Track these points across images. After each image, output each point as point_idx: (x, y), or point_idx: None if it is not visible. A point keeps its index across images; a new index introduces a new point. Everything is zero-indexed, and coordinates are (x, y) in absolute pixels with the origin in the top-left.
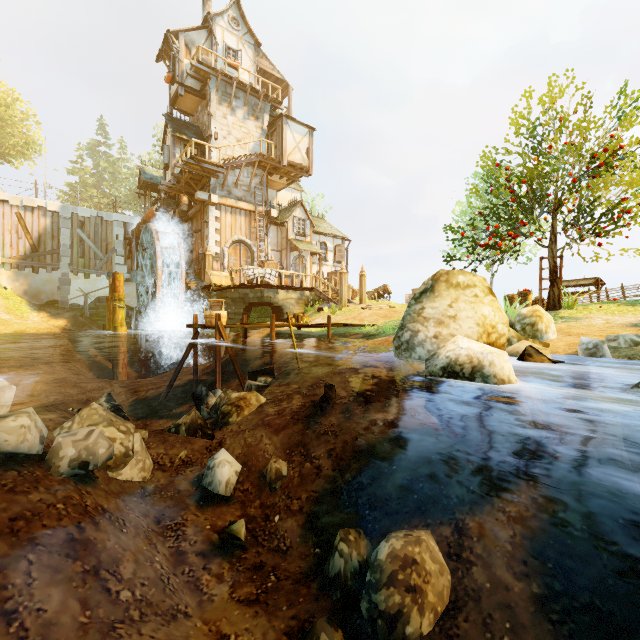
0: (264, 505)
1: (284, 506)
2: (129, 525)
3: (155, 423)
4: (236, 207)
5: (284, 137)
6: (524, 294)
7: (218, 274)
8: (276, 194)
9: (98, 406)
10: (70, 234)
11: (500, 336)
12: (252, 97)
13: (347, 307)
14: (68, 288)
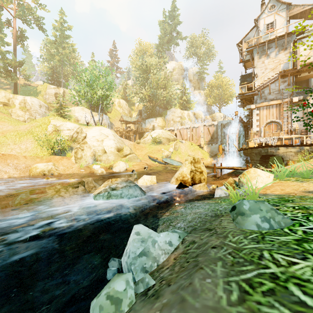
0: None
1: None
2: None
3: None
4: (268, 105)
5: (297, 52)
6: None
7: (252, 141)
8: None
9: None
10: (221, 131)
11: (188, 178)
12: (281, 40)
13: None
14: None
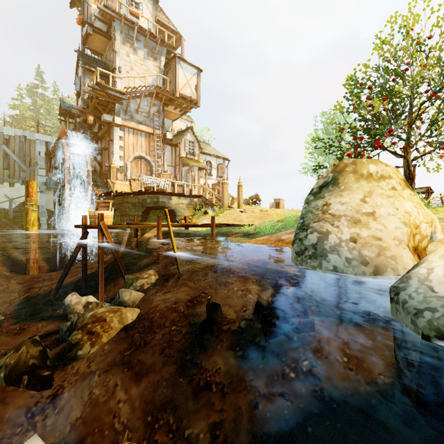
0: None
1: None
2: None
3: (33, 327)
4: (137, 129)
5: (177, 74)
6: None
7: (121, 183)
8: (172, 123)
9: None
10: None
11: (422, 238)
12: (151, 41)
13: (228, 210)
14: None
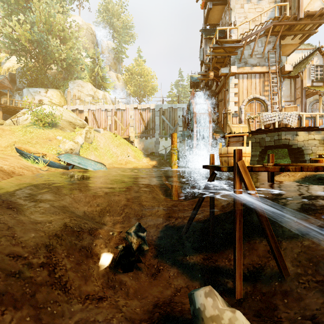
0: None
1: None
2: None
3: (166, 271)
4: (251, 72)
5: None
6: None
7: (236, 125)
8: (286, 59)
9: None
10: (159, 119)
11: None
12: None
13: None
14: (158, 146)
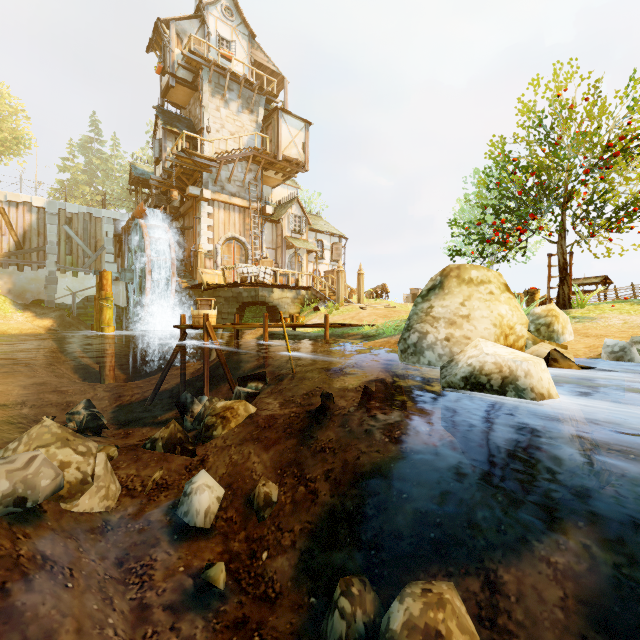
0: (250, 538)
1: (273, 540)
2: (78, 575)
3: (138, 432)
4: (230, 203)
5: (279, 131)
6: (531, 293)
7: (210, 272)
8: (271, 191)
9: (52, 423)
10: (57, 231)
11: (518, 338)
12: (246, 90)
13: (345, 307)
14: (55, 287)
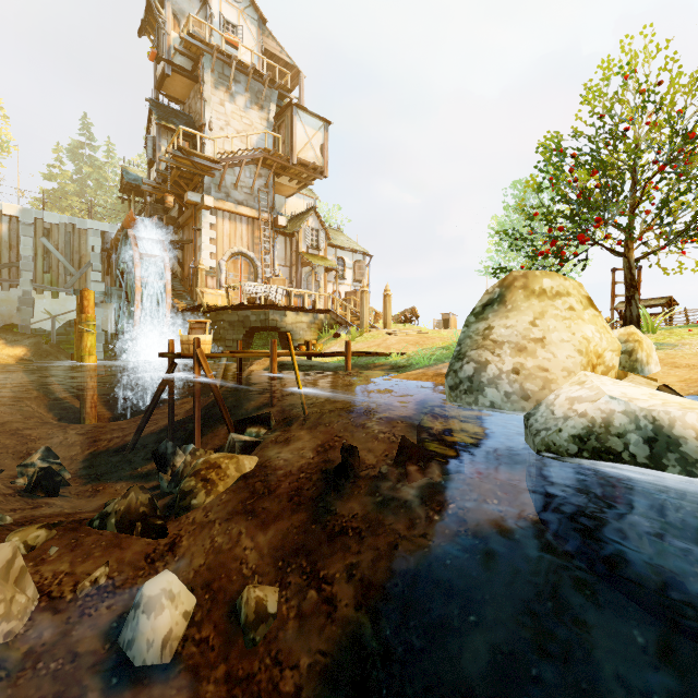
0: (232, 677)
1: (268, 682)
2: None
3: (109, 488)
4: (236, 213)
5: (294, 130)
6: None
7: (213, 292)
8: (285, 201)
9: None
10: (33, 244)
11: (608, 369)
12: (255, 82)
13: (369, 332)
14: (30, 309)
